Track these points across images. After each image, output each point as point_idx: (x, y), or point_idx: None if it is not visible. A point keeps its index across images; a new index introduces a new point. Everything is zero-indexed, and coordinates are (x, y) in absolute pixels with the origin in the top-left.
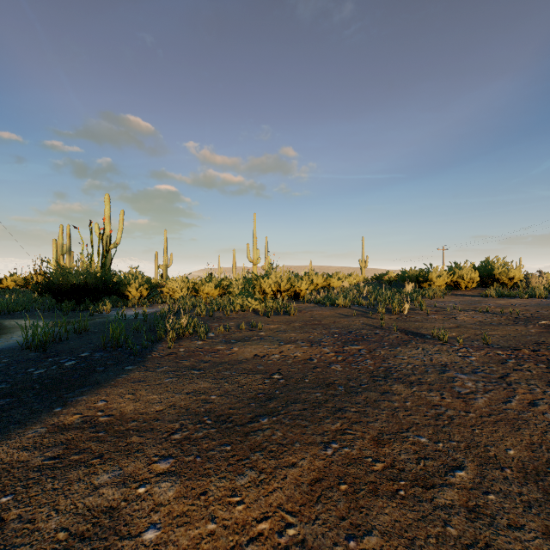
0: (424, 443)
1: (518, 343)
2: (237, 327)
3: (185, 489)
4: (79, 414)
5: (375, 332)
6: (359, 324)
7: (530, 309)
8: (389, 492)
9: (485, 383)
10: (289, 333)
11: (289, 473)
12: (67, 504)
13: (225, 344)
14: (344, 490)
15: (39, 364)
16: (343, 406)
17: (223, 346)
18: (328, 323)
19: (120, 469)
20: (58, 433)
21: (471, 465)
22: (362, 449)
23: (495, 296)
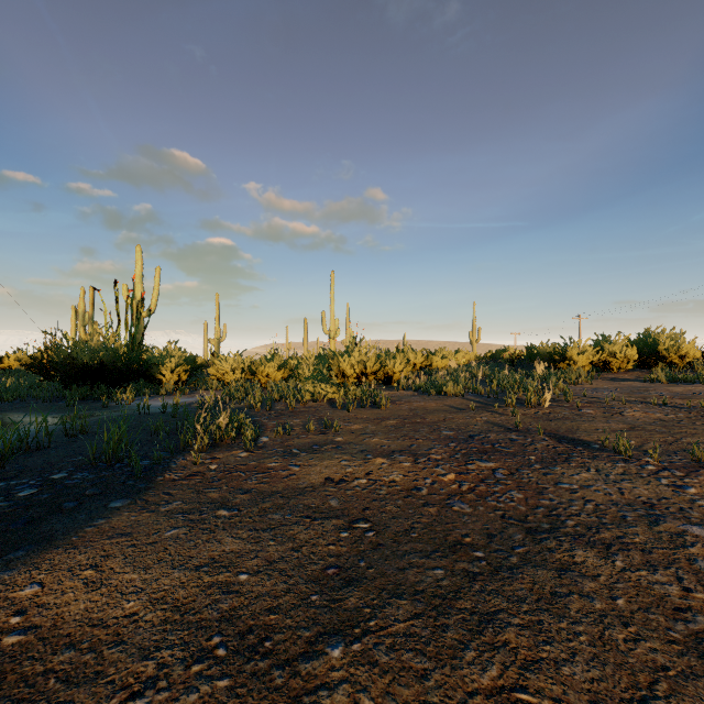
0: None
1: None
2: (303, 428)
3: None
4: None
5: (510, 437)
6: (482, 423)
7: None
8: None
9: None
10: (379, 437)
11: None
12: None
13: (282, 457)
14: None
15: None
16: (493, 610)
17: (278, 462)
18: (436, 421)
19: None
20: None
21: None
22: None
23: (665, 380)
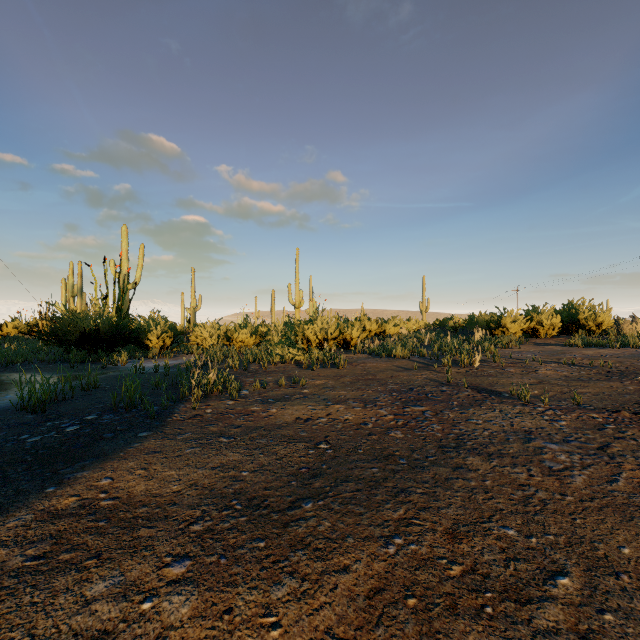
0: (513, 538)
1: (615, 403)
2: (276, 383)
3: (203, 605)
4: (76, 496)
5: (441, 389)
6: (421, 379)
7: (624, 361)
8: (472, 610)
9: (582, 456)
10: (338, 390)
11: (340, 582)
12: (47, 626)
13: (261, 404)
14: (412, 606)
15: (34, 430)
16: (406, 486)
17: (259, 407)
18: (384, 378)
19: (121, 575)
20: (48, 522)
21: (576, 569)
22: (433, 545)
23: (581, 345)
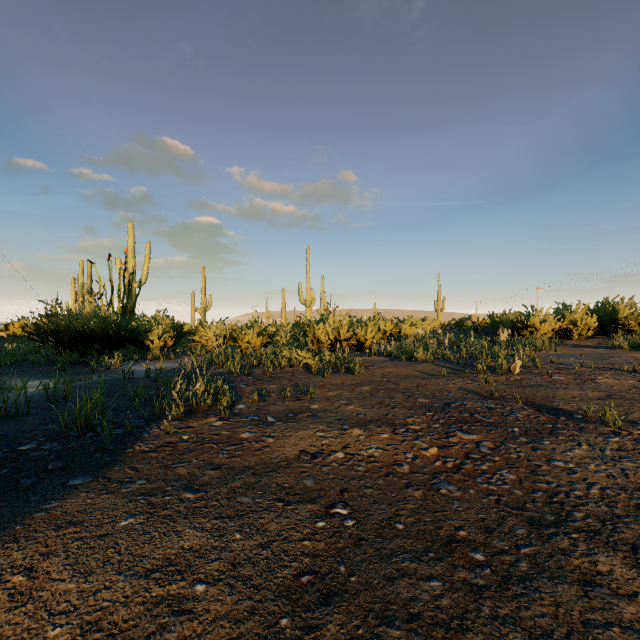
0: None
1: None
2: (280, 394)
3: None
4: None
5: (487, 405)
6: (455, 390)
7: None
8: None
9: None
10: (355, 405)
11: None
12: None
13: (256, 426)
14: None
15: None
16: None
17: (252, 432)
18: (410, 387)
19: None
20: None
21: None
22: None
23: (627, 347)
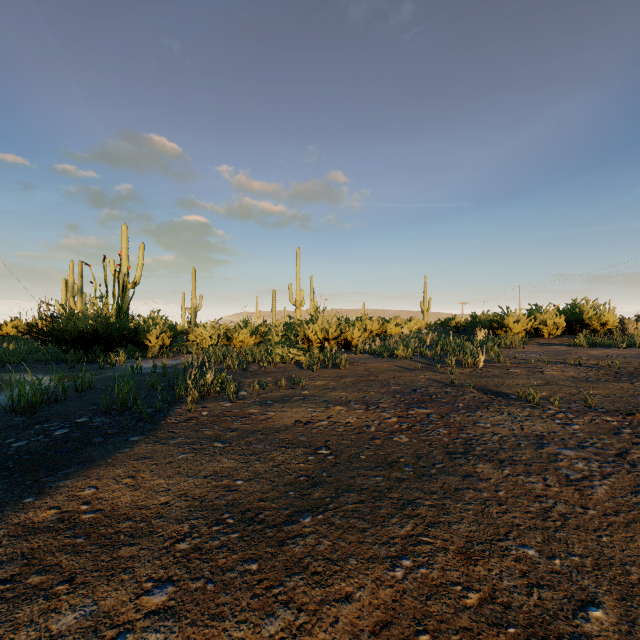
0: (534, 559)
1: (628, 405)
2: (275, 384)
3: None
4: (56, 508)
5: (445, 390)
6: (425, 380)
7: (632, 362)
8: None
9: (601, 463)
10: (339, 391)
11: (341, 614)
12: None
13: (259, 406)
14: None
15: (22, 433)
16: (413, 498)
17: (257, 409)
18: (387, 379)
19: (94, 604)
20: (21, 538)
21: (609, 598)
22: (445, 568)
23: (586, 345)
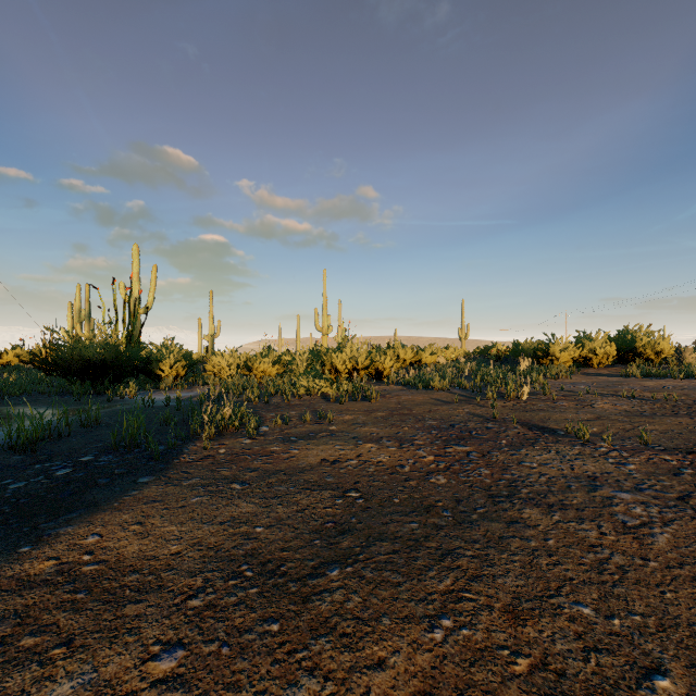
0: (590, 619)
1: (688, 443)
2: (300, 418)
3: None
4: (55, 559)
5: (486, 425)
6: (463, 414)
7: (690, 394)
8: None
9: (661, 508)
10: (369, 426)
11: (373, 683)
12: None
13: (282, 443)
14: None
15: (20, 473)
16: (453, 547)
17: (279, 447)
18: (422, 413)
19: (94, 670)
20: (15, 594)
21: (676, 665)
22: (490, 629)
23: (639, 375)
